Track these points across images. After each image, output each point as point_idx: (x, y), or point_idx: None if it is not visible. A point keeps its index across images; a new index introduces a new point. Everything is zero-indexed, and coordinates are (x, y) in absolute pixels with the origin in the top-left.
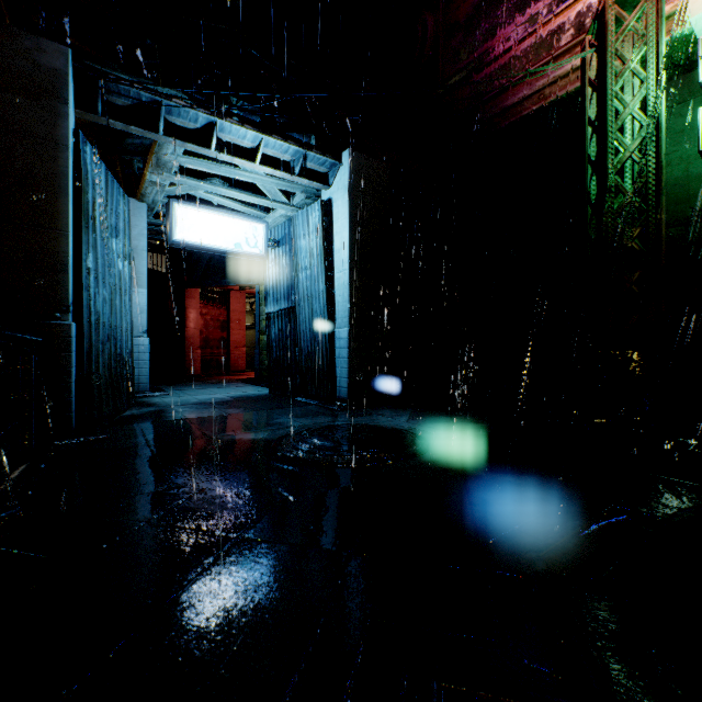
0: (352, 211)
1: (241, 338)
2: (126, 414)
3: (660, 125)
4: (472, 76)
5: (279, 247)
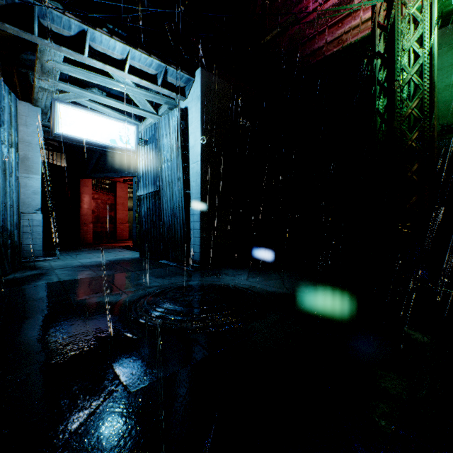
0: (203, 116)
1: (125, 216)
2: (8, 277)
3: (433, 55)
4: (290, 27)
5: (147, 145)
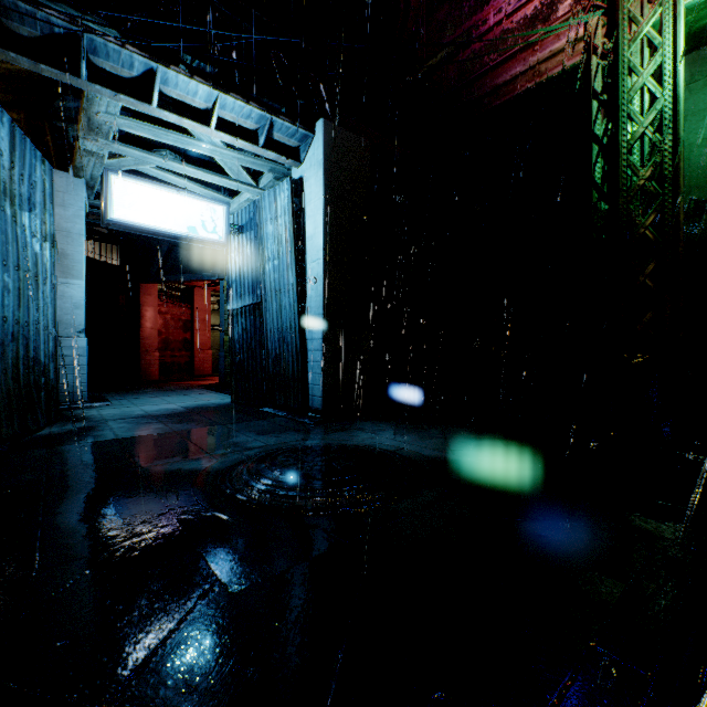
0: (327, 191)
1: (207, 339)
2: (42, 433)
3: (678, 97)
4: (459, 52)
5: (242, 234)
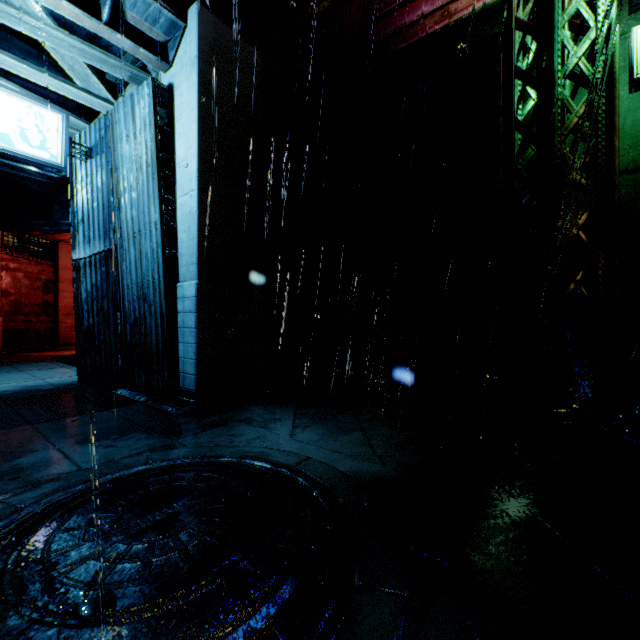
0: (204, 100)
1: None
2: None
3: (614, 25)
4: None
5: (91, 158)
